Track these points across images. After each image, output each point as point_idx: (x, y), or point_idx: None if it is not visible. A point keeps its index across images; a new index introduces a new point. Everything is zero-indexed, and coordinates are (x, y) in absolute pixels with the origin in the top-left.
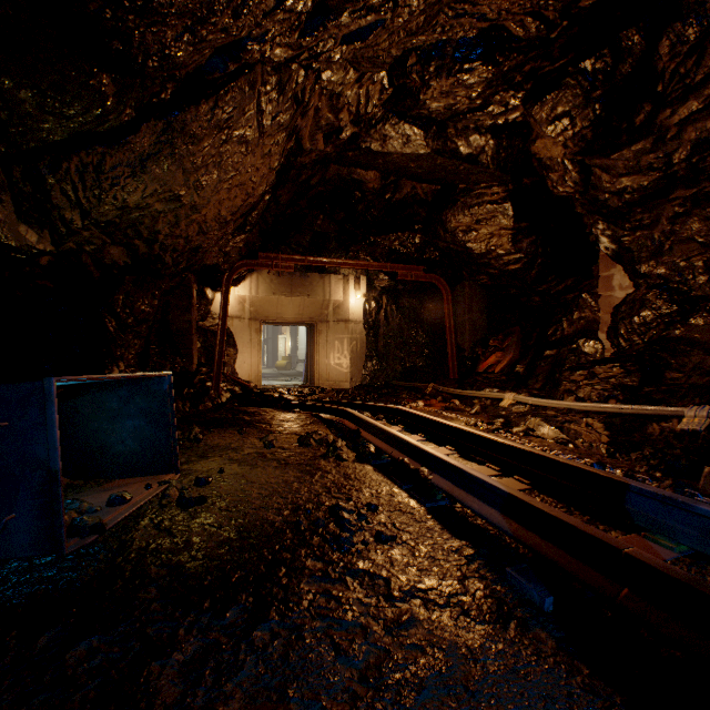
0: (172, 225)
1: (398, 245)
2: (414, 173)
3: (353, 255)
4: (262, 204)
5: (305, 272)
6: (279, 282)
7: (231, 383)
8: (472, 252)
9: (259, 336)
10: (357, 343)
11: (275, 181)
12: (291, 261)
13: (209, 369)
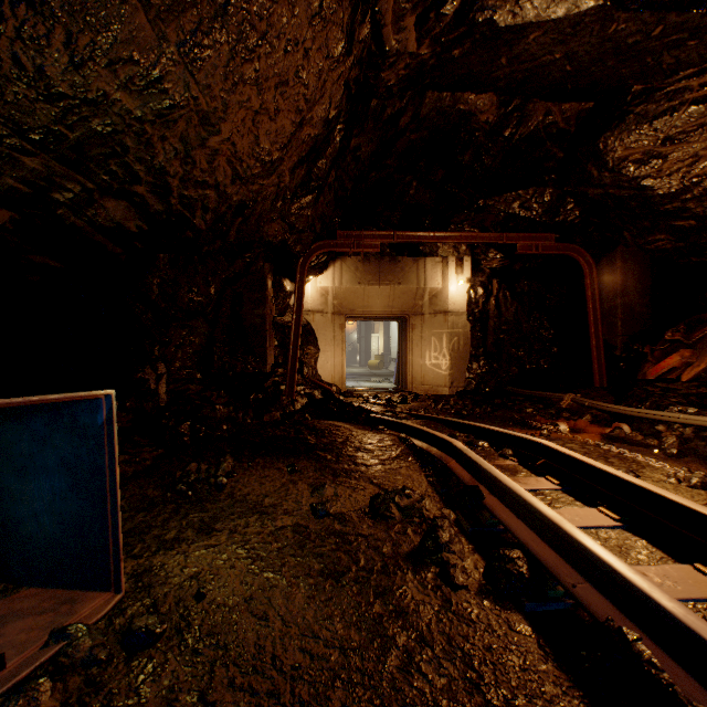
0: (183, 159)
1: (518, 208)
2: (555, 78)
3: (454, 229)
4: (331, 149)
5: (395, 256)
6: (364, 269)
7: (310, 386)
8: (650, 193)
9: (343, 333)
10: (459, 339)
11: (346, 106)
12: (376, 238)
13: (285, 370)
